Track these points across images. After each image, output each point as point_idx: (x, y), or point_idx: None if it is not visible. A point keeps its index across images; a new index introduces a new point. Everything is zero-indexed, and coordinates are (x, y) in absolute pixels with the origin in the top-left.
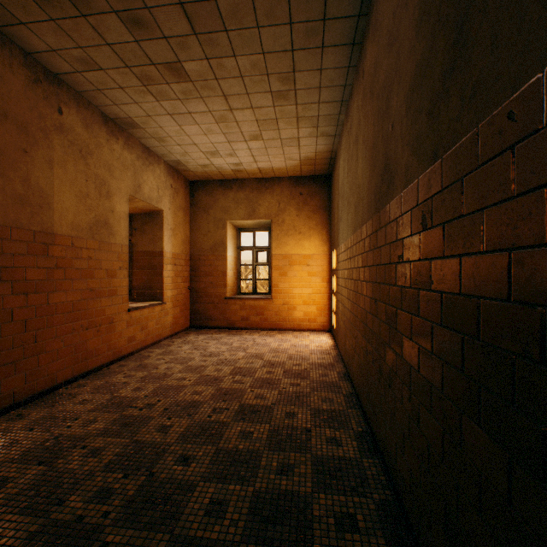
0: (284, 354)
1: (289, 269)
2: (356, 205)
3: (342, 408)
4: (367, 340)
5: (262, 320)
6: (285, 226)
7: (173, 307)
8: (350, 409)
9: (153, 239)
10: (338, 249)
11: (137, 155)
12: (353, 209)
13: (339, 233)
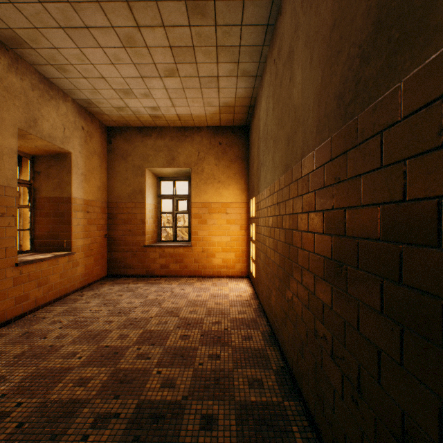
0: (202, 308)
1: (208, 217)
2: (291, 136)
3: (276, 400)
4: (315, 315)
5: (182, 267)
6: (204, 175)
7: (86, 257)
8: (287, 401)
9: (59, 184)
10: (259, 196)
11: (31, 84)
12: (284, 144)
13: (260, 179)
